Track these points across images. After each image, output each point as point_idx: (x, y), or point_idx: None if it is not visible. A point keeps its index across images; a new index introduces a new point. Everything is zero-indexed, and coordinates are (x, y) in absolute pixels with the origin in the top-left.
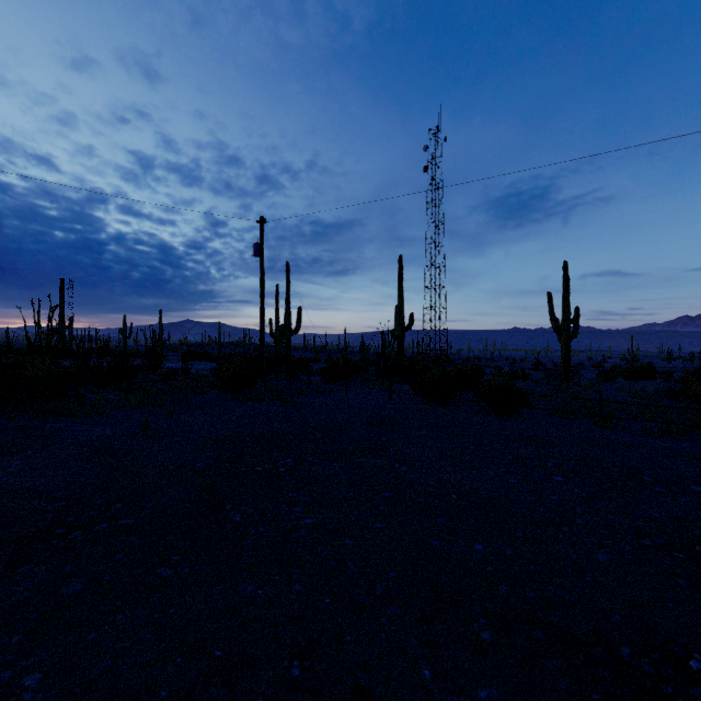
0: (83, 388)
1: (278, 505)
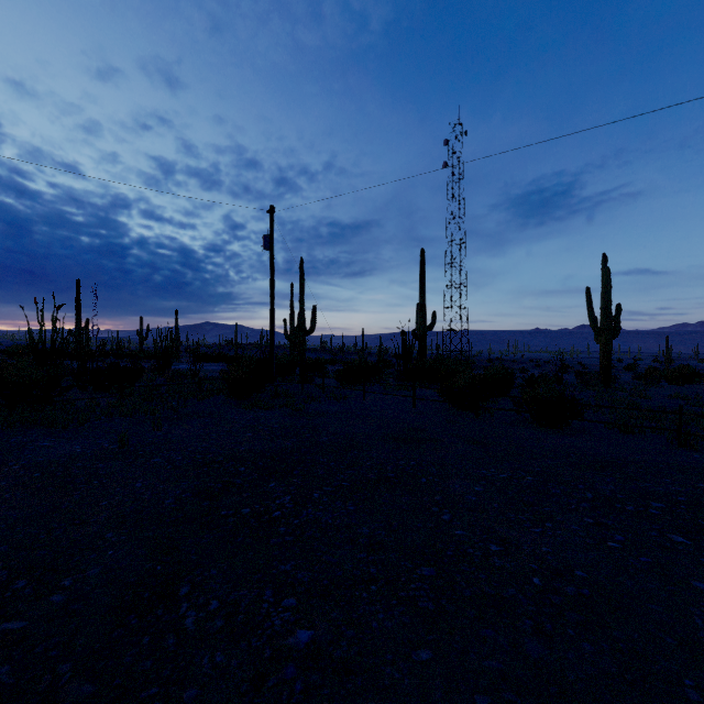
0: (81, 392)
1: (259, 591)
